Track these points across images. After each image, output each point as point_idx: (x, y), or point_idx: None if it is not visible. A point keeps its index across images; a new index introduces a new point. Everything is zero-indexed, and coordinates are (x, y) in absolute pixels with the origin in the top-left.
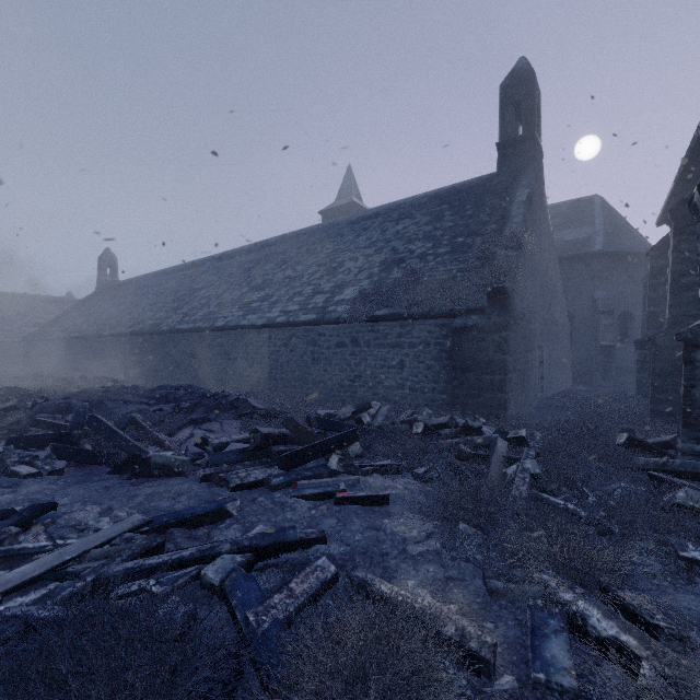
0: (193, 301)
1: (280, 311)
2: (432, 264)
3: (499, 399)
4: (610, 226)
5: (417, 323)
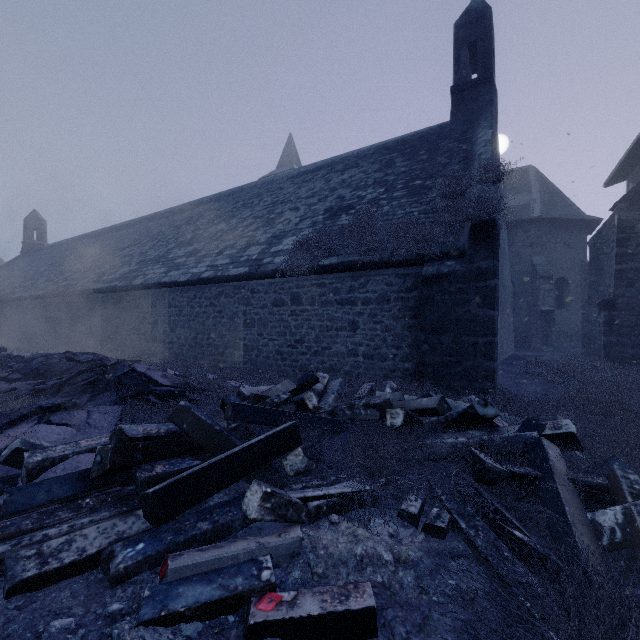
0: (114, 259)
1: (207, 265)
2: (387, 207)
3: (484, 368)
4: (546, 195)
5: (373, 273)
